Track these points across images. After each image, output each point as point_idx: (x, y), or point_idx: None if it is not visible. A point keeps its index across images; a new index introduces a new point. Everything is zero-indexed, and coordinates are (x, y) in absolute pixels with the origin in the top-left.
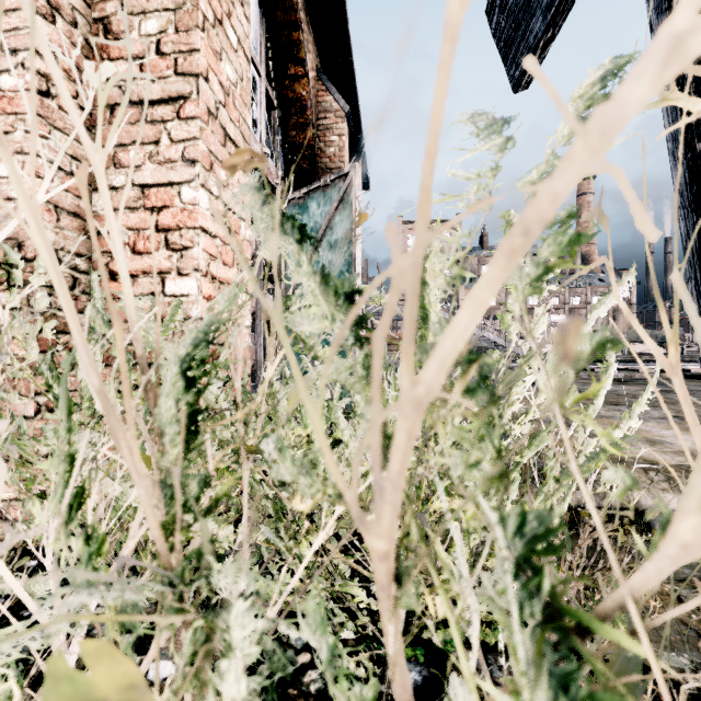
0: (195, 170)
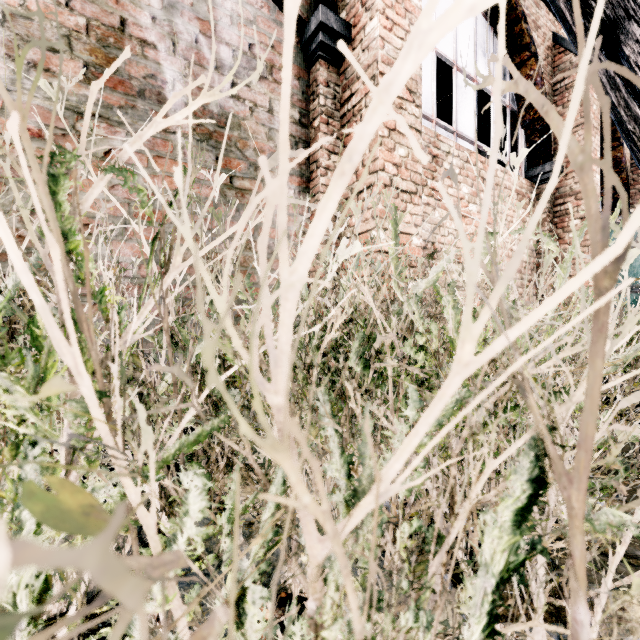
0: None
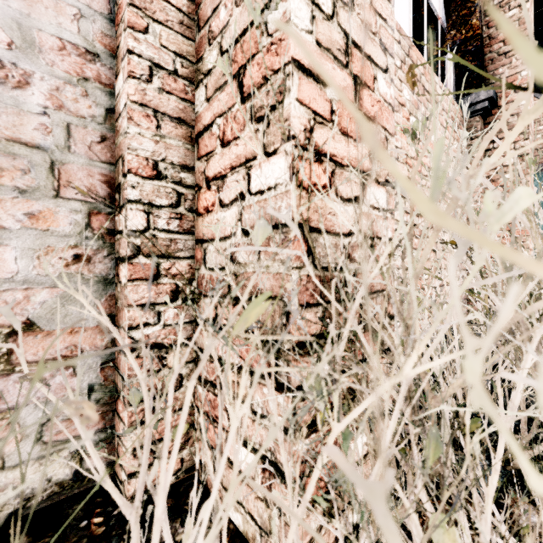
0: None
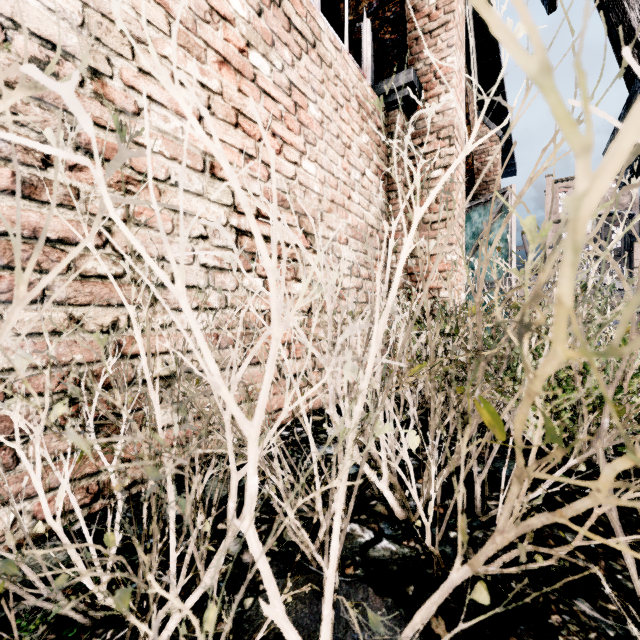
0: (452, 247)
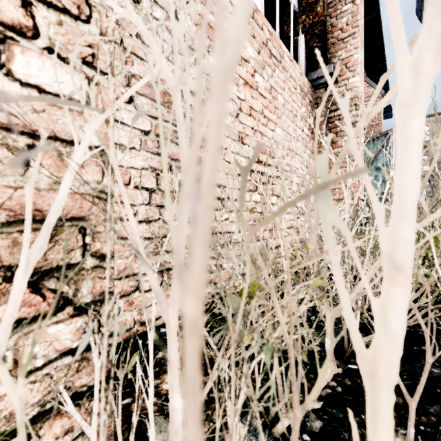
0: None
